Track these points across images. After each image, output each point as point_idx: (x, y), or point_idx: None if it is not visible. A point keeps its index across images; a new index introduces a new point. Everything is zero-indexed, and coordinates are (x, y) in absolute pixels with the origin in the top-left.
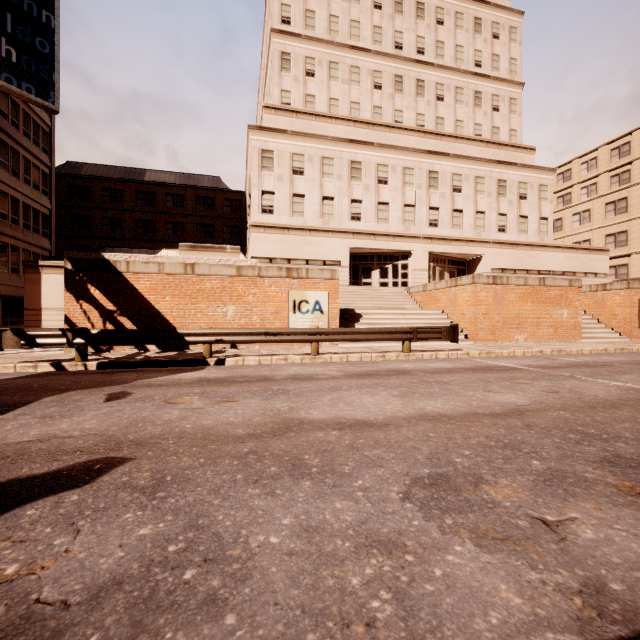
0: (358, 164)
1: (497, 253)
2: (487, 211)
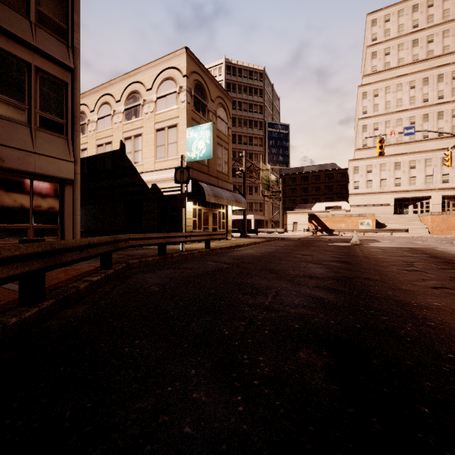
0: (398, 163)
1: None
2: None
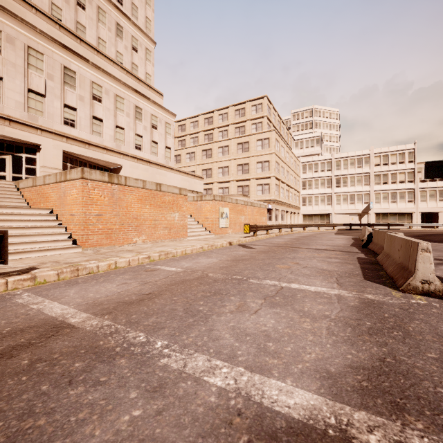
0: None
1: (135, 166)
2: (126, 128)
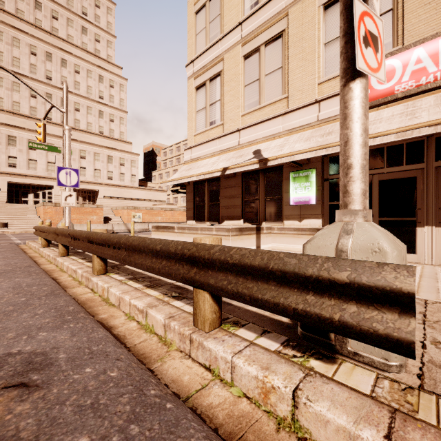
0: (14, 137)
1: (107, 189)
2: (102, 169)
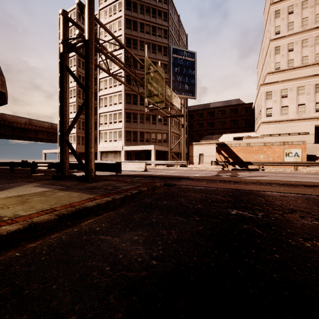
0: None
1: None
2: None
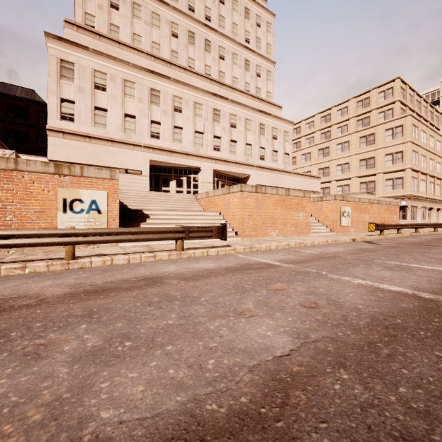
0: (157, 92)
1: (259, 174)
2: (253, 144)
